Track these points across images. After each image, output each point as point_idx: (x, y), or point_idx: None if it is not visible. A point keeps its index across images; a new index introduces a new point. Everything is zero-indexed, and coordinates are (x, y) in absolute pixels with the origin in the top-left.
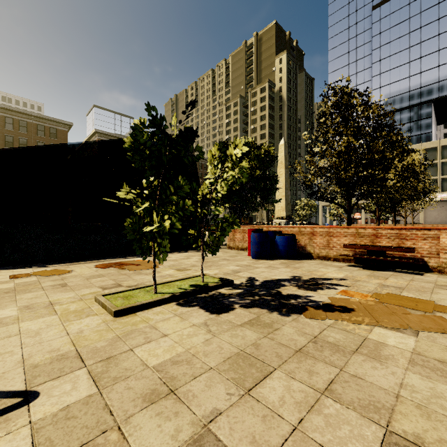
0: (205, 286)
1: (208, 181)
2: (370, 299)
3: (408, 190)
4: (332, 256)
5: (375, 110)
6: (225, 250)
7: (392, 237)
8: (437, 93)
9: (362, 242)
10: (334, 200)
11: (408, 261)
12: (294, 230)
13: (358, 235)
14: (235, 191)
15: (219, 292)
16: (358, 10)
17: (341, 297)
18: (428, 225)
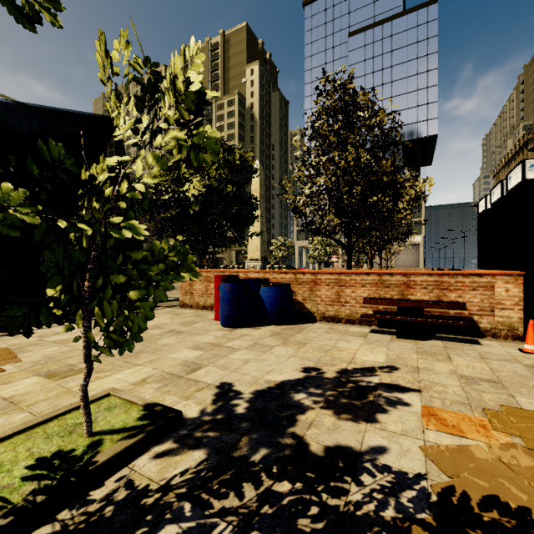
0: (81, 470)
1: (116, 158)
2: (507, 442)
3: (402, 228)
4: (343, 316)
5: (383, 119)
6: (176, 310)
7: (430, 287)
8: (406, 135)
9: (387, 294)
10: (313, 239)
11: (464, 324)
12: (287, 276)
13: (382, 284)
14: (193, 215)
15: (131, 480)
16: (335, 33)
17: (449, 445)
18: (402, 268)
